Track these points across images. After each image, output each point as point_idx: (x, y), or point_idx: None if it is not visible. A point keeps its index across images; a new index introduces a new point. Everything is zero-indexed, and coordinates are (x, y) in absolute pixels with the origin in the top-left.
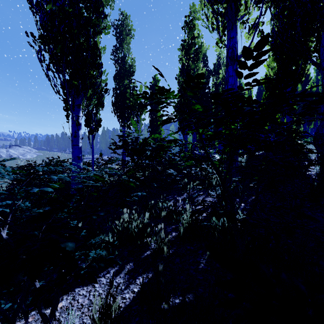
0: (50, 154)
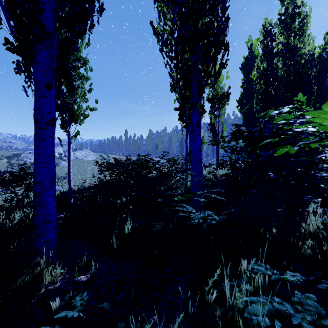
0: (106, 156)
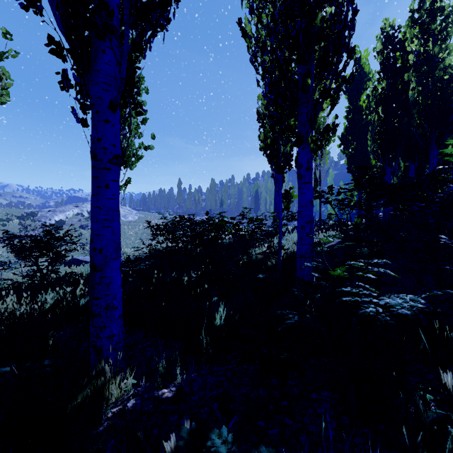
0: (152, 216)
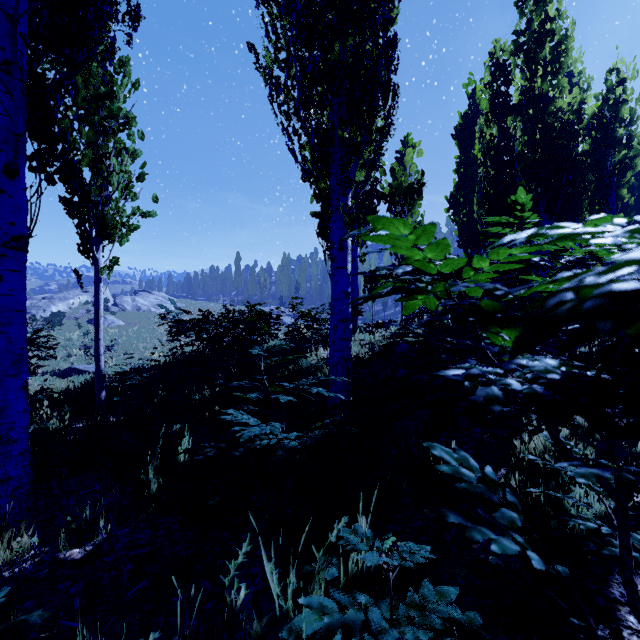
0: (197, 305)
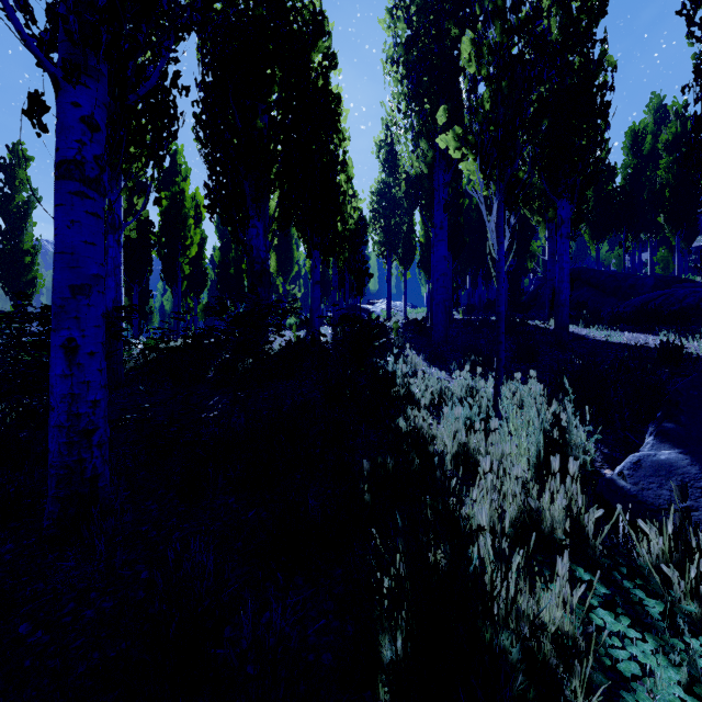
0: None
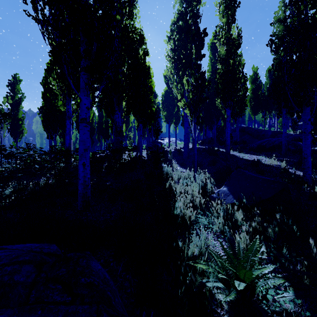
0: None
